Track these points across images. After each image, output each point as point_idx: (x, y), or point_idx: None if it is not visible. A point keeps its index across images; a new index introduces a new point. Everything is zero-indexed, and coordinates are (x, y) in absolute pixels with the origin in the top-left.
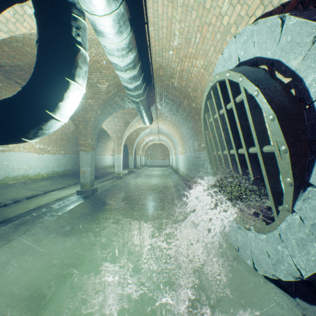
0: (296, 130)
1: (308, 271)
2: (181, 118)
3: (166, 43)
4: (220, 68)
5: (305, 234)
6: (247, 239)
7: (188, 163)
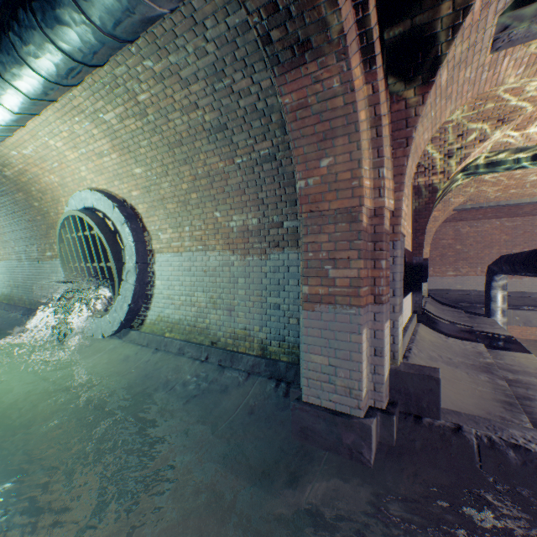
0: (119, 257)
1: (124, 317)
2: (3, 208)
3: (11, 145)
4: (79, 199)
5: (123, 302)
6: (100, 323)
7: (14, 277)
